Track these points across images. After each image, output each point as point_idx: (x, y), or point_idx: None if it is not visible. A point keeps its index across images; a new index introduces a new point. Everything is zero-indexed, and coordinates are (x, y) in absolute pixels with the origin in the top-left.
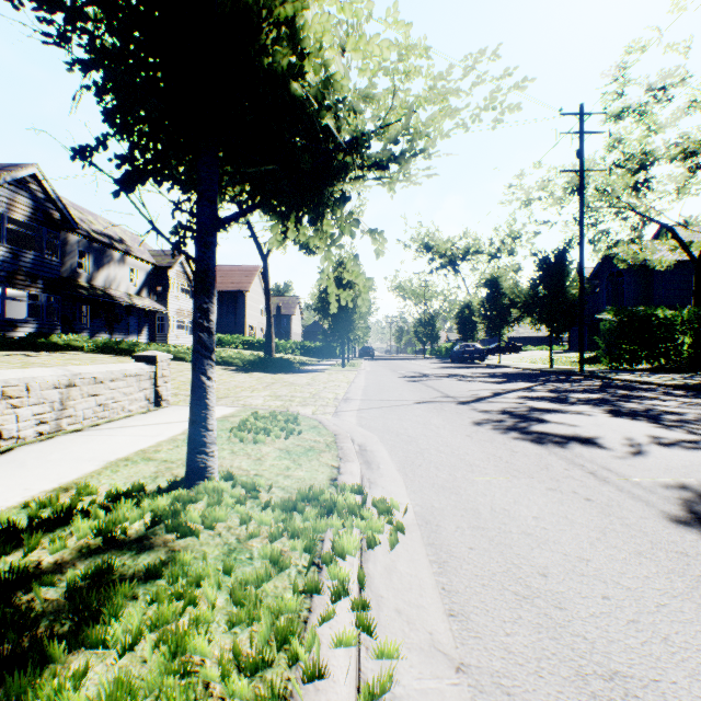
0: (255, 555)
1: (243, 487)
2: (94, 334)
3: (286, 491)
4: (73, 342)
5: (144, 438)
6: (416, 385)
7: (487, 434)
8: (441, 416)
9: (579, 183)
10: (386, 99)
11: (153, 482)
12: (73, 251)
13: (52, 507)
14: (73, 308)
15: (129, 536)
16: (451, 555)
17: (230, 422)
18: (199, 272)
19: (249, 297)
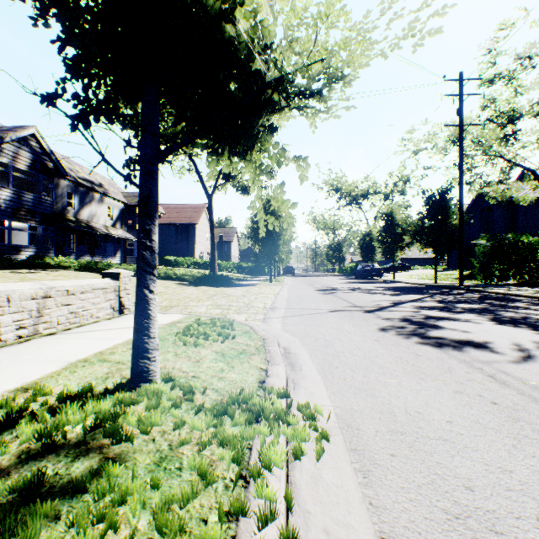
0: (184, 465)
1: (181, 389)
2: (80, 257)
3: (219, 393)
4: (62, 262)
5: (104, 341)
6: (329, 296)
7: (393, 339)
8: (352, 323)
9: (459, 135)
10: (309, 40)
11: (103, 383)
12: (64, 193)
13: (7, 408)
14: (64, 236)
15: (69, 440)
16: (375, 463)
17: (177, 327)
18: (143, 197)
19: (198, 228)
